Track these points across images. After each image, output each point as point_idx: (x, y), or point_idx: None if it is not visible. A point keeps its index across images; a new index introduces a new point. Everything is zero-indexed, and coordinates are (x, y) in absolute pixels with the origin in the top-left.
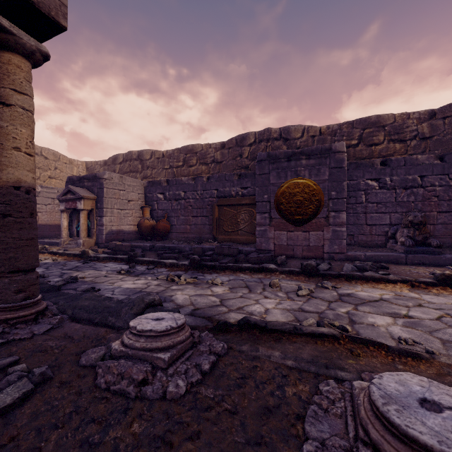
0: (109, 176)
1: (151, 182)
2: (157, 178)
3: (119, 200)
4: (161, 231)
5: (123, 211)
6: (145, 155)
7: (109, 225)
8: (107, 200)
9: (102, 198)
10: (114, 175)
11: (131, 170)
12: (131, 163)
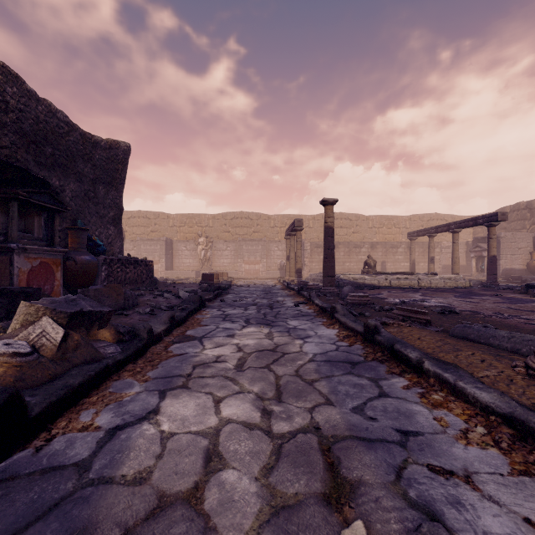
0: (503, 235)
1: None
2: None
3: (511, 249)
4: None
5: (514, 256)
6: (534, 204)
7: (504, 265)
8: (502, 250)
9: (498, 249)
10: (507, 234)
11: (518, 219)
12: (518, 213)
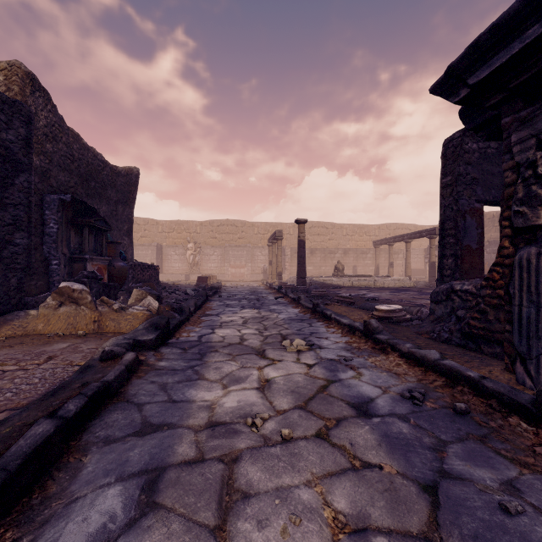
0: None
1: None
2: (487, 234)
3: None
4: None
5: None
6: None
7: None
8: None
9: None
10: None
11: None
12: None
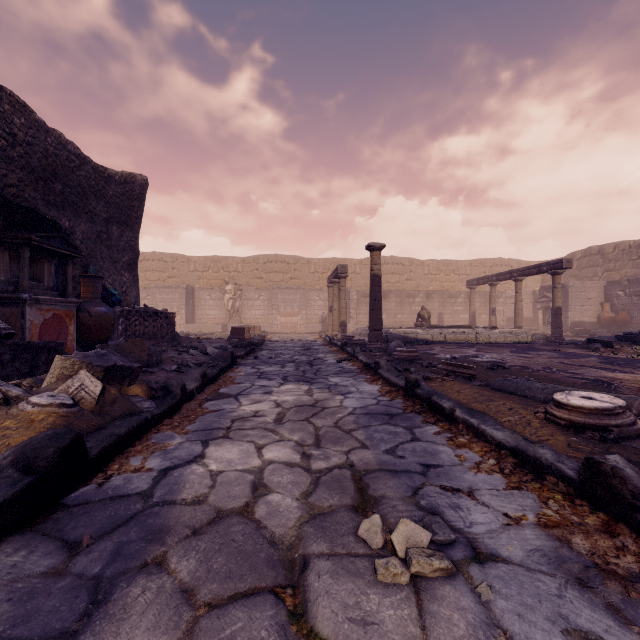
0: (572, 284)
1: (610, 282)
2: (621, 270)
3: (580, 299)
4: (619, 322)
5: (583, 307)
6: (607, 249)
7: (572, 317)
8: (571, 300)
9: (567, 299)
10: (576, 282)
11: (590, 265)
12: (589, 258)
